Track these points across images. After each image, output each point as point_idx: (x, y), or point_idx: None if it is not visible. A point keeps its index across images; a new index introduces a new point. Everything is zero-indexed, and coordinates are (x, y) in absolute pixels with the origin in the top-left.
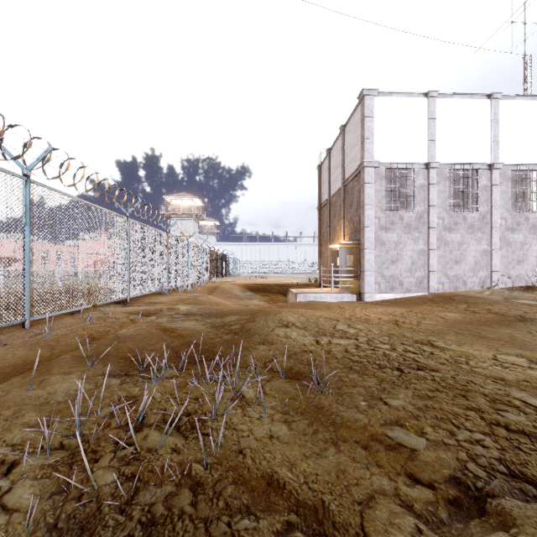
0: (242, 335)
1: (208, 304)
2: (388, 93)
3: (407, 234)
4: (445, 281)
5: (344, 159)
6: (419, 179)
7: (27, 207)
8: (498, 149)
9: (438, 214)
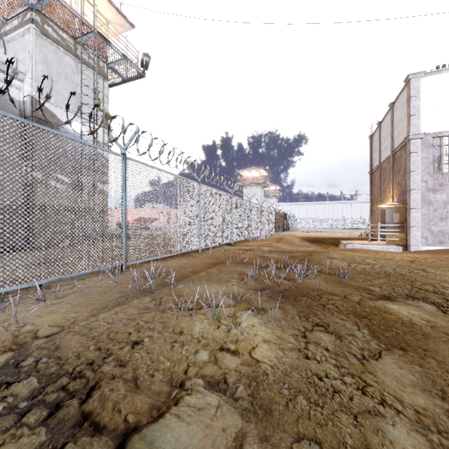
0: (304, 261)
1: (279, 247)
2: (436, 71)
3: None
4: None
5: (393, 131)
6: None
7: (199, 197)
8: None
9: None
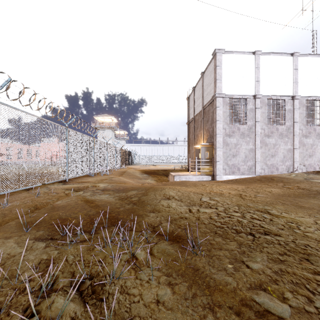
0: (138, 205)
1: (118, 182)
2: (231, 52)
3: (242, 139)
4: (265, 168)
5: (203, 92)
6: (249, 105)
7: None
8: (298, 87)
9: (261, 126)
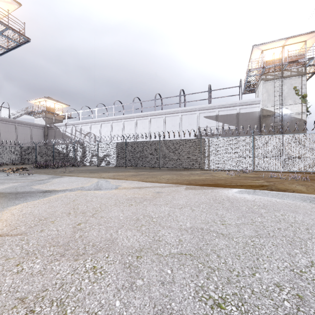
0: None
1: None
2: None
3: None
4: None
5: None
6: None
7: None
8: None
9: None
